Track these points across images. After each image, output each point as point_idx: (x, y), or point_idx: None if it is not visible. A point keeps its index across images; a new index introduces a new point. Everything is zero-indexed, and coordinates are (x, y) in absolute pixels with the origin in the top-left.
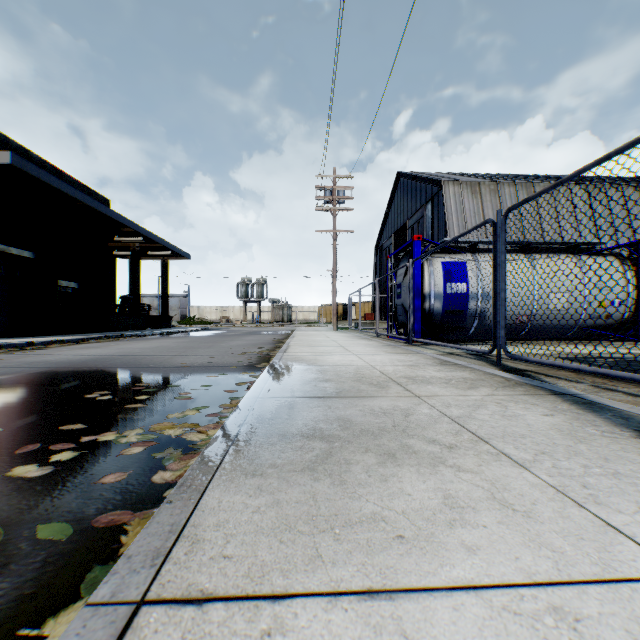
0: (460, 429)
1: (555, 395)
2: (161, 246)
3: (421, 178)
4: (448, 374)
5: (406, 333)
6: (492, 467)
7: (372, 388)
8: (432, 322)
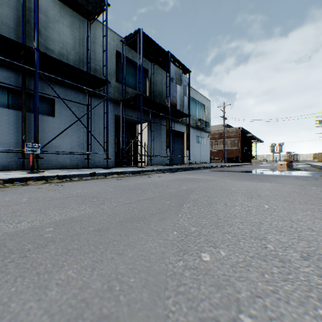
0: None
1: None
2: (259, 141)
3: None
4: None
5: None
6: None
7: None
8: None
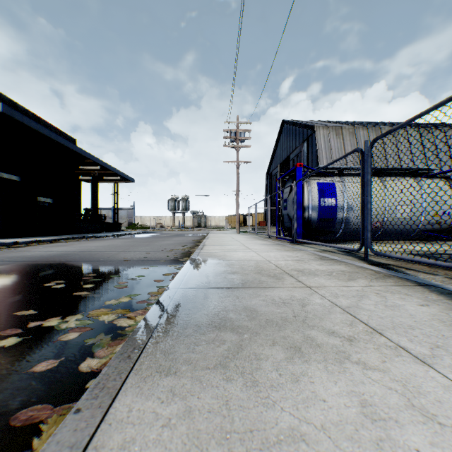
0: (353, 319)
1: (421, 286)
2: (113, 173)
3: (299, 124)
4: (328, 267)
5: (290, 235)
6: (396, 363)
7: (270, 279)
8: (310, 227)
